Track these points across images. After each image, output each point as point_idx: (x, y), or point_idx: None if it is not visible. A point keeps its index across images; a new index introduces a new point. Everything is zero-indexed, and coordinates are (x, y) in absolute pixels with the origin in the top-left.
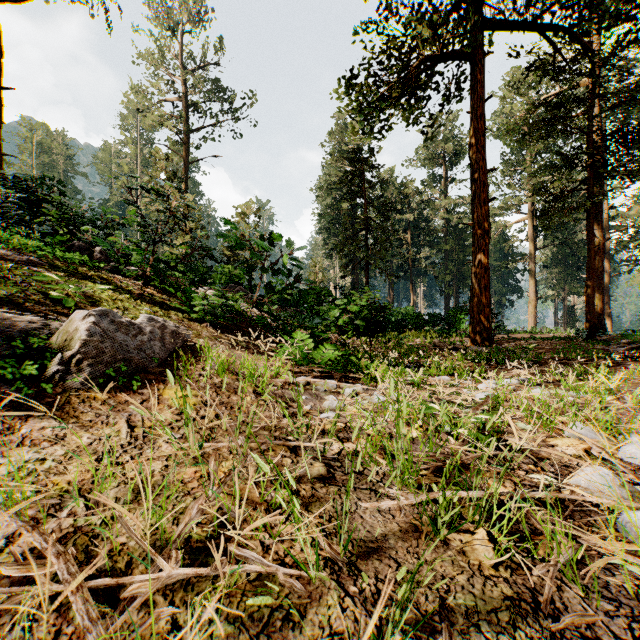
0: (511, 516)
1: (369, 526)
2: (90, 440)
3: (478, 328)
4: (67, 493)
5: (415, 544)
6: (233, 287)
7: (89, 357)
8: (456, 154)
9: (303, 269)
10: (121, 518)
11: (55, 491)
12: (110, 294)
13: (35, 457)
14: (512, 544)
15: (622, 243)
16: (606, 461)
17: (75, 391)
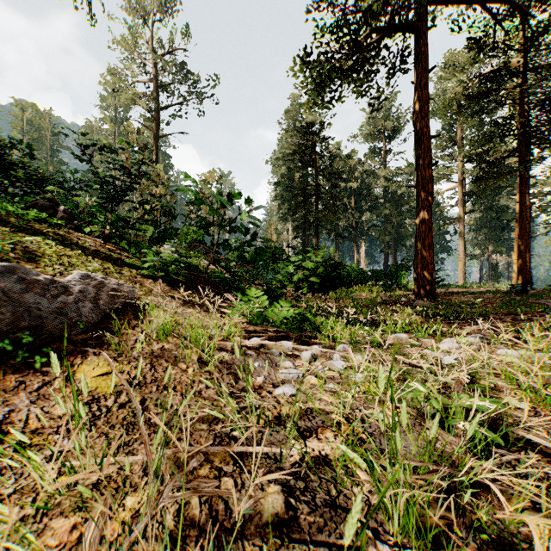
0: None
1: None
2: None
3: (422, 283)
4: None
5: None
6: (197, 246)
7: None
8: (394, 130)
9: (258, 226)
10: None
11: None
12: (58, 250)
13: None
14: None
15: (541, 208)
16: None
17: None
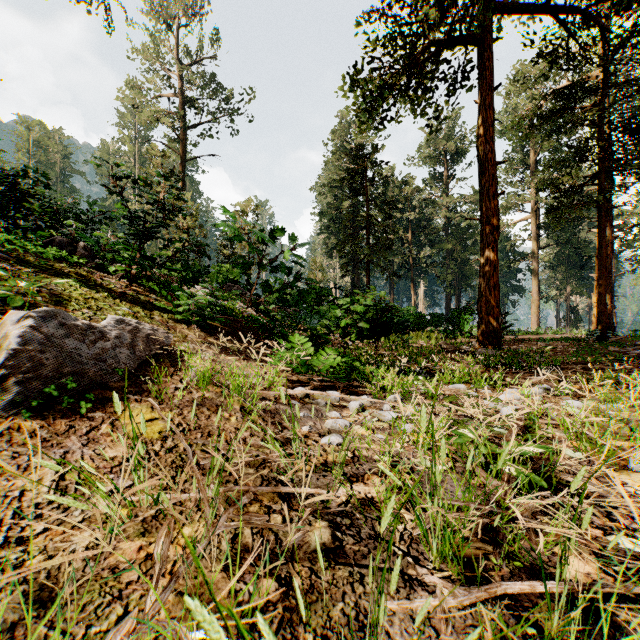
0: None
1: None
2: None
3: (487, 329)
4: None
5: None
6: (230, 286)
7: (21, 372)
8: (458, 152)
9: (302, 265)
10: None
11: None
12: (84, 292)
13: None
14: None
15: (627, 242)
16: None
17: None
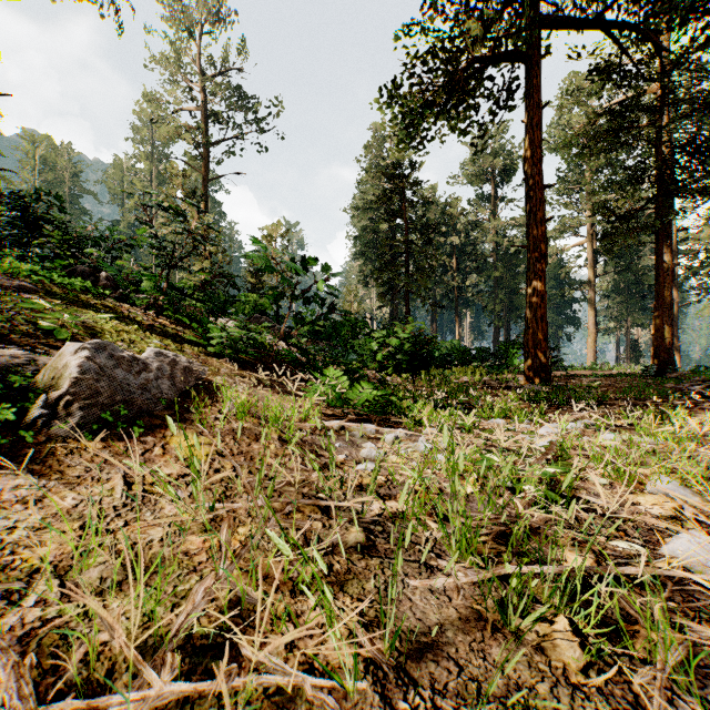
0: (601, 602)
1: (420, 612)
2: (75, 501)
3: (534, 364)
4: (39, 572)
5: (479, 638)
6: (258, 318)
7: (81, 398)
8: (507, 170)
9: (336, 297)
10: None
11: (24, 570)
12: (115, 325)
13: (3, 525)
14: (603, 639)
15: (692, 269)
16: (701, 523)
17: (62, 440)
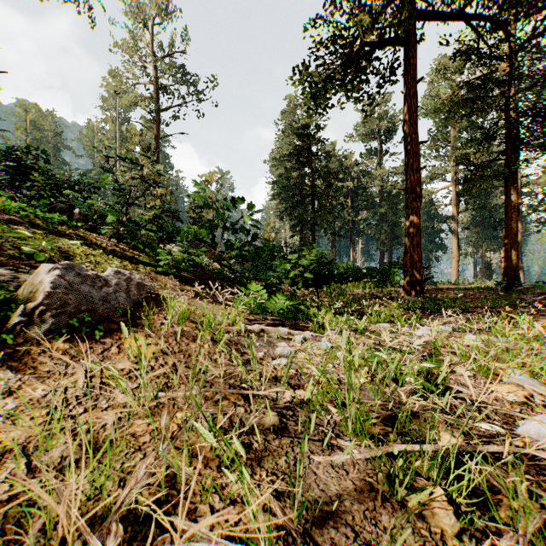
0: (472, 477)
1: (323, 484)
2: (45, 392)
3: (411, 280)
4: (11, 452)
5: (371, 506)
6: (198, 244)
7: (53, 308)
8: (390, 130)
9: (258, 228)
10: (57, 487)
11: None
12: (84, 250)
13: None
14: (473, 507)
15: (532, 207)
16: None
17: (37, 341)
